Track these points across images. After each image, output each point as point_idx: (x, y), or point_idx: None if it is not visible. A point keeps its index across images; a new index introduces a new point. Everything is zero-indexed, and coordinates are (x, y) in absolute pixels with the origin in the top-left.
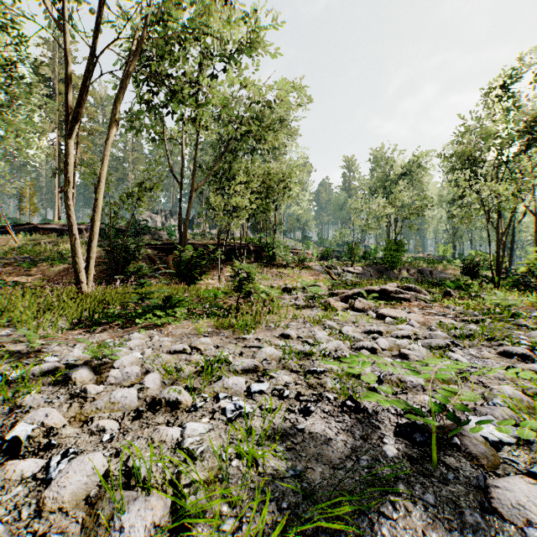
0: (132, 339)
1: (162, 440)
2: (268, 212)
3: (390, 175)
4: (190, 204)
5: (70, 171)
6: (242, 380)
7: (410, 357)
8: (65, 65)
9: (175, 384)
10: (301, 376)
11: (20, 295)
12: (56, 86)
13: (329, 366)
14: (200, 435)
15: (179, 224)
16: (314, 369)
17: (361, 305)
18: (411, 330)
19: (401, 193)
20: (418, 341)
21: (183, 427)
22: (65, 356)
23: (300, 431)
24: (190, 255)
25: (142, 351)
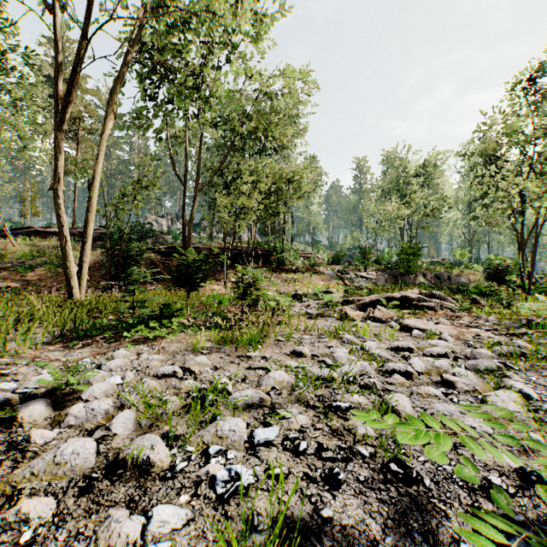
0: (115, 357)
1: (110, 544)
2: (277, 214)
3: (404, 176)
4: (195, 205)
5: (60, 167)
6: (243, 424)
7: (458, 385)
8: (54, 51)
9: (154, 427)
10: (321, 414)
11: (3, 303)
12: None
13: (356, 399)
14: (172, 532)
15: (183, 226)
16: (337, 405)
17: (381, 315)
18: (446, 346)
19: (417, 194)
20: (458, 361)
21: (147, 516)
22: (26, 382)
23: (327, 523)
24: (190, 258)
25: (124, 373)
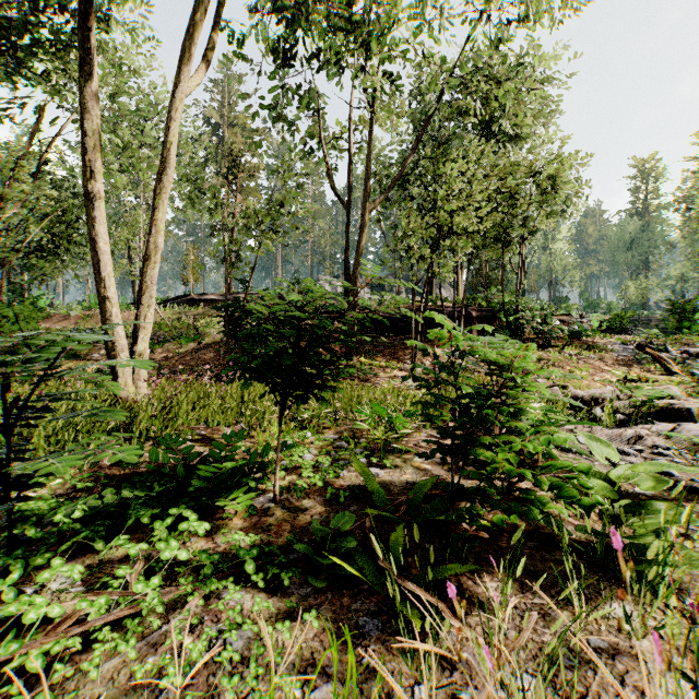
0: None
1: None
2: (507, 244)
3: None
4: (363, 237)
5: (92, 148)
6: None
7: None
8: None
9: None
10: None
11: None
12: (225, 132)
13: None
14: None
15: (346, 274)
16: None
17: None
18: None
19: None
20: None
21: None
22: None
23: None
24: None
25: None
